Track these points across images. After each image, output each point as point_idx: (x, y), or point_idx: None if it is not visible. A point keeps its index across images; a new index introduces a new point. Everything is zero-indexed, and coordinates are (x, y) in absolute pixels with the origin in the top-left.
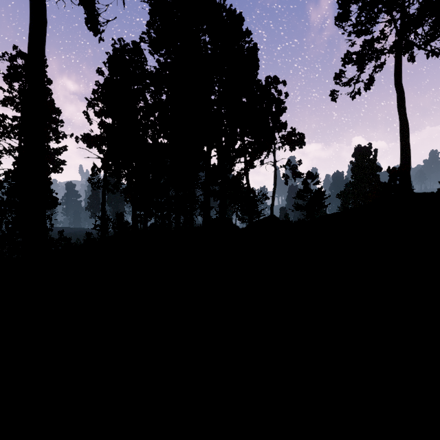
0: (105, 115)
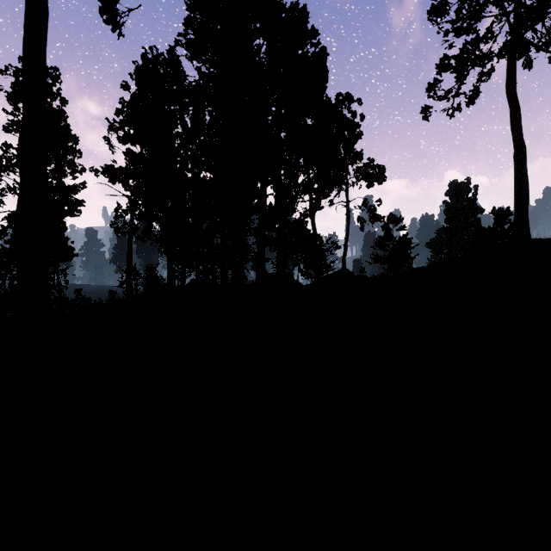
0: (132, 142)
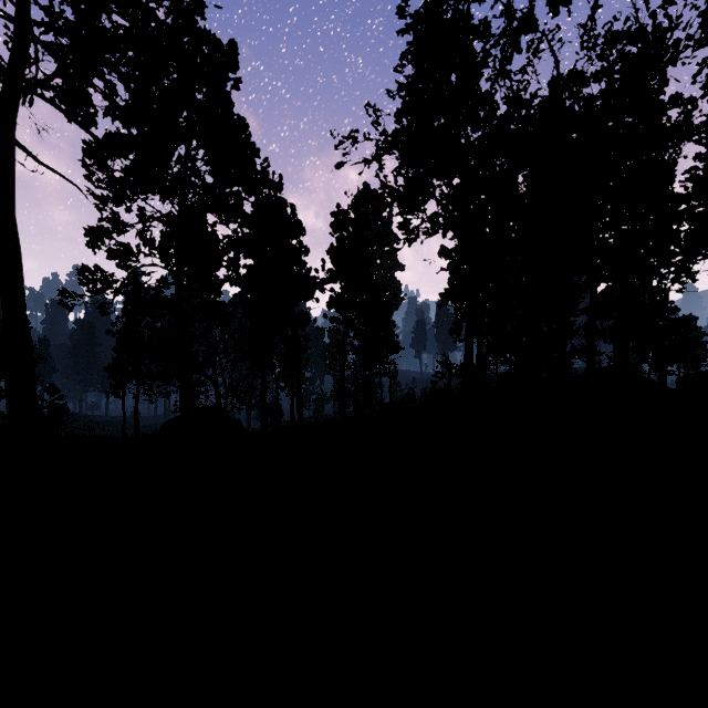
0: None
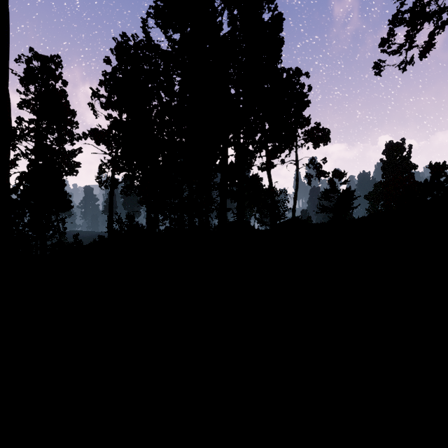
0: (112, 107)
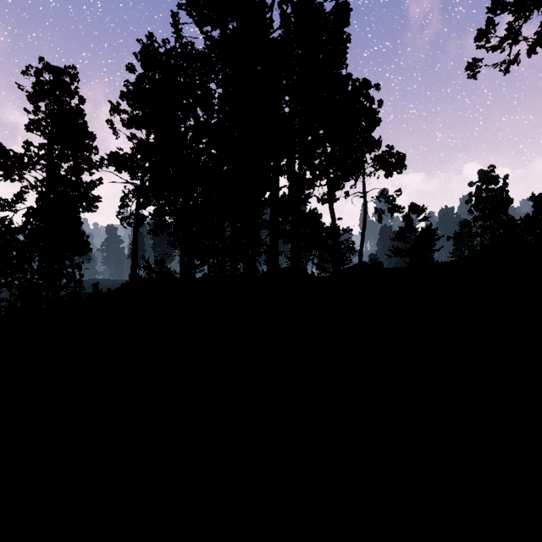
0: (136, 125)
